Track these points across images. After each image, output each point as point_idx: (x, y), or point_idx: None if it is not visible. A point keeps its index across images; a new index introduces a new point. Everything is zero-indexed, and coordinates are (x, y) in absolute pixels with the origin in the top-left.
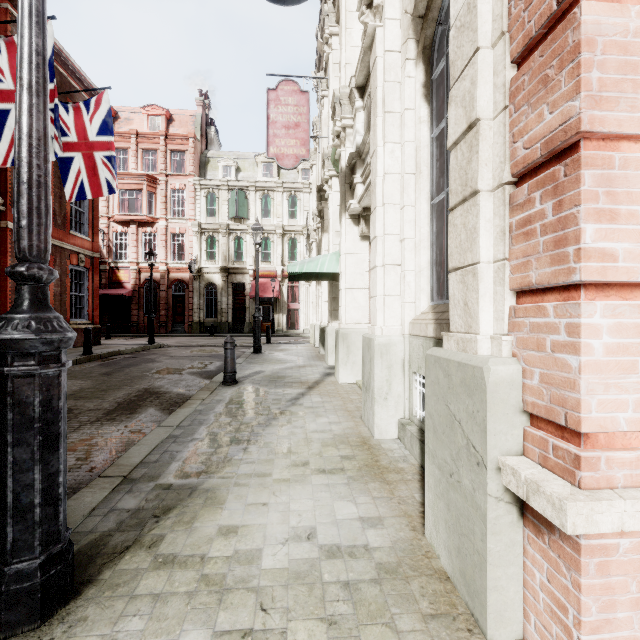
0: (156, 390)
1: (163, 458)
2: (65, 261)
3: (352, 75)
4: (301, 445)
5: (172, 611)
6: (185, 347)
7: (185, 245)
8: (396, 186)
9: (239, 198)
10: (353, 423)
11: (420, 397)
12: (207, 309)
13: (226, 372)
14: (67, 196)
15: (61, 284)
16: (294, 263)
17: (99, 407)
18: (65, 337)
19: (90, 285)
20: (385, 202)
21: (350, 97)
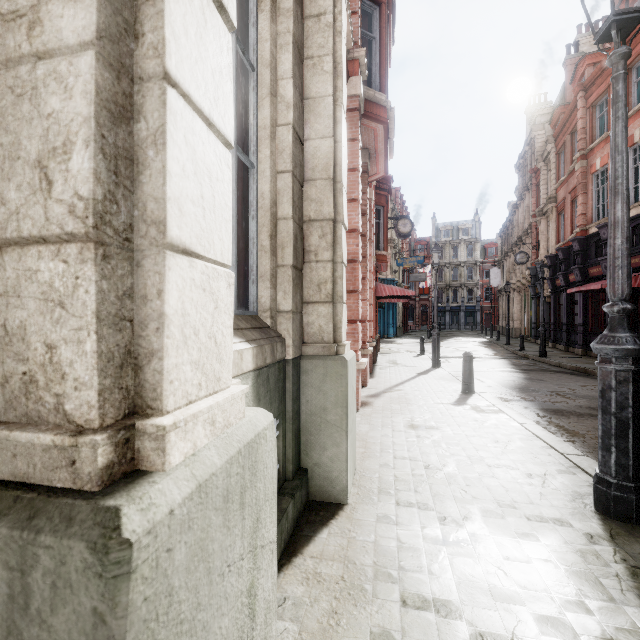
0: None
1: None
2: None
3: None
4: None
5: (519, 497)
6: None
7: None
8: None
9: None
10: None
11: None
12: None
13: None
14: None
15: None
16: None
17: None
18: (593, 346)
19: None
20: None
21: None
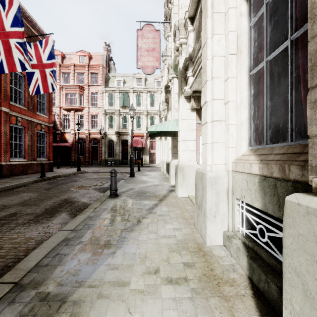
0: (71, 200)
1: (53, 261)
2: (34, 128)
3: (186, 10)
4: (154, 250)
5: None
6: (95, 173)
7: (98, 121)
8: (221, 65)
9: (125, 96)
10: (189, 229)
11: (241, 216)
12: (109, 153)
13: (111, 190)
14: (31, 92)
15: (32, 140)
16: (151, 126)
17: (33, 212)
18: None
19: (47, 140)
20: (213, 76)
21: (185, 25)
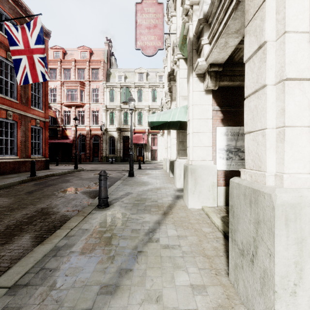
0: (49, 210)
1: None
2: (27, 123)
3: None
4: None
5: None
6: (93, 171)
7: (99, 117)
8: None
9: (126, 92)
10: (222, 290)
11: None
12: (110, 149)
13: (100, 198)
14: (18, 82)
15: (25, 136)
16: (152, 114)
17: None
18: None
19: (43, 136)
20: None
21: None
